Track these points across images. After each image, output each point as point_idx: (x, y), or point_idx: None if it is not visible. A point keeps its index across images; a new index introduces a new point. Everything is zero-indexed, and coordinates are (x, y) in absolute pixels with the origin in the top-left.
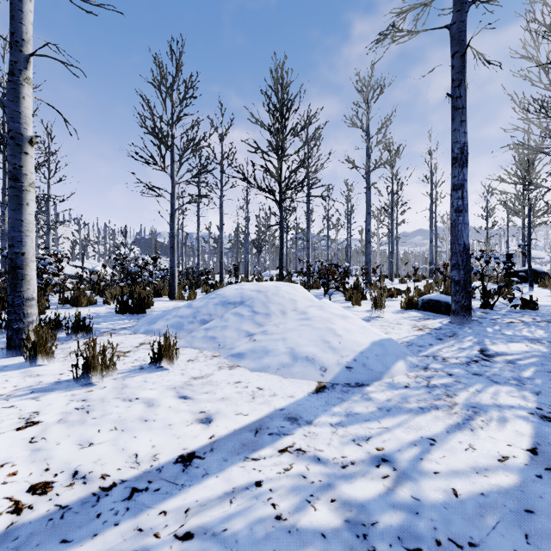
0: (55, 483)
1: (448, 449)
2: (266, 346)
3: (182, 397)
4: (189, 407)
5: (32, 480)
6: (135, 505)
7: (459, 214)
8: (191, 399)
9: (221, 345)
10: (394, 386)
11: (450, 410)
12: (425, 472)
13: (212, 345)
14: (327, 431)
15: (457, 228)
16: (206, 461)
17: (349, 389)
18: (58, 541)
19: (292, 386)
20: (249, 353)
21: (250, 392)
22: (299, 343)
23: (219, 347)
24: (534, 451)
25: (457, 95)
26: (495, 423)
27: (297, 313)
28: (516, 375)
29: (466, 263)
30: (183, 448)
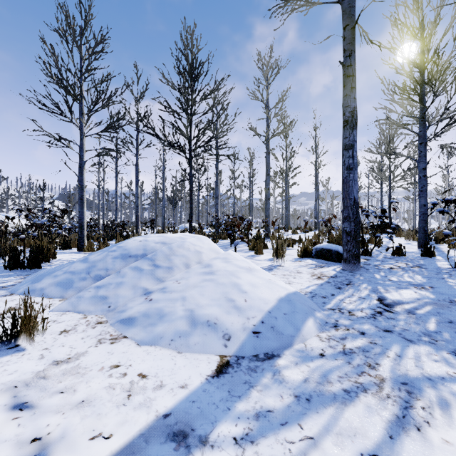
0: None
1: None
2: (162, 308)
3: (18, 406)
4: (19, 429)
5: None
6: None
7: (350, 172)
8: (30, 410)
9: (112, 307)
10: (309, 356)
11: (380, 391)
12: None
13: (100, 307)
14: None
15: (348, 184)
16: None
17: (257, 365)
18: None
19: (187, 367)
20: (140, 318)
21: (126, 384)
22: (200, 304)
23: (108, 309)
24: None
25: (348, 63)
26: (439, 411)
27: (201, 266)
28: (423, 329)
29: (356, 216)
30: None
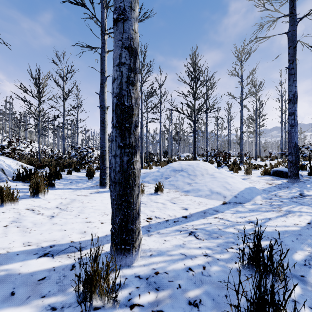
0: (152, 218)
1: (275, 221)
2: (198, 188)
3: (173, 203)
4: (177, 206)
5: (146, 217)
6: (177, 223)
7: (292, 127)
8: (176, 204)
9: (177, 187)
10: (256, 204)
11: (279, 211)
12: (266, 225)
13: (173, 187)
14: (229, 215)
15: (291, 134)
16: (191, 218)
17: (236, 204)
18: (164, 227)
19: (213, 202)
20: (191, 190)
21: (197, 202)
22: (213, 187)
23: (176, 188)
24: (309, 223)
25: (291, 67)
26: (296, 216)
27: (209, 175)
28: None
29: (296, 152)
30: (182, 215)
